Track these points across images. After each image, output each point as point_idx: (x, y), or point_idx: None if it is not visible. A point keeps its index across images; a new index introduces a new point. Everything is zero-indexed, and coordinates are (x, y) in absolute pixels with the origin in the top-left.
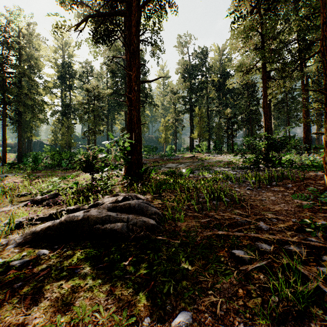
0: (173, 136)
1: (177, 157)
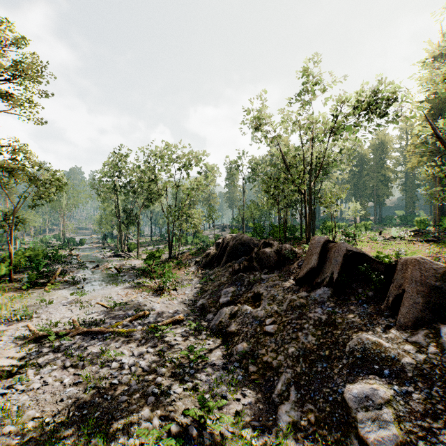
0: None
1: None
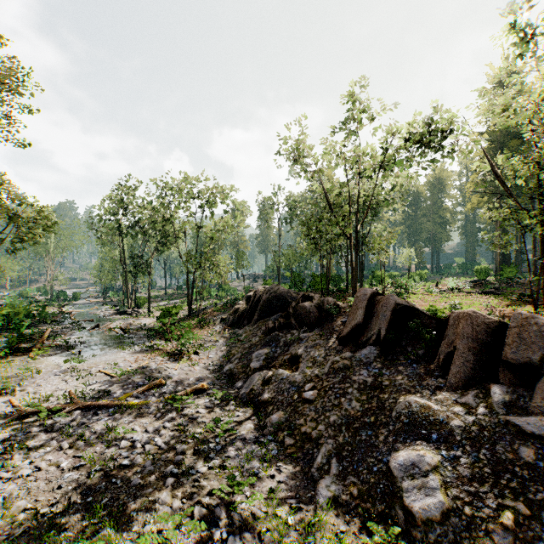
0: None
1: None
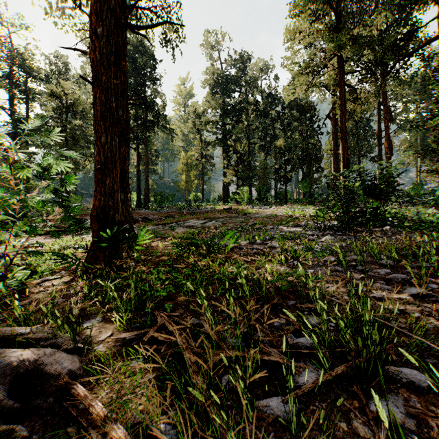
0: (199, 179)
1: (204, 210)
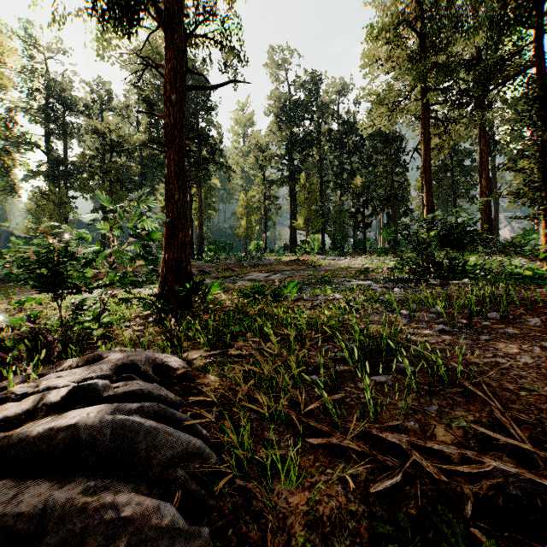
0: (262, 225)
1: (267, 262)
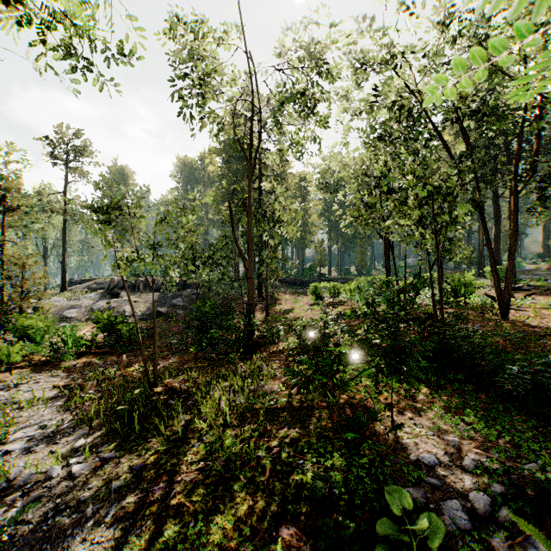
0: None
1: (525, 269)
